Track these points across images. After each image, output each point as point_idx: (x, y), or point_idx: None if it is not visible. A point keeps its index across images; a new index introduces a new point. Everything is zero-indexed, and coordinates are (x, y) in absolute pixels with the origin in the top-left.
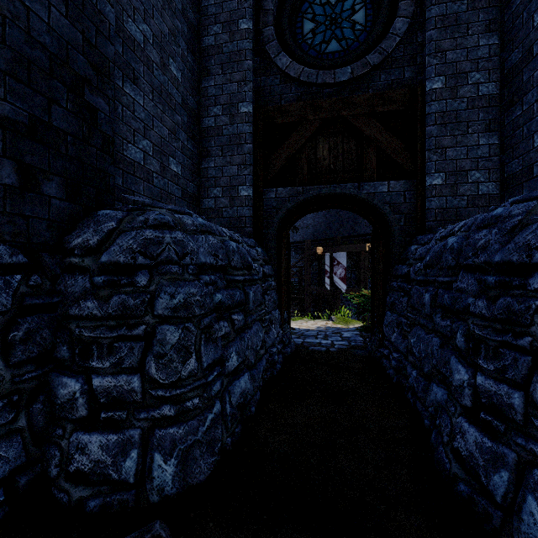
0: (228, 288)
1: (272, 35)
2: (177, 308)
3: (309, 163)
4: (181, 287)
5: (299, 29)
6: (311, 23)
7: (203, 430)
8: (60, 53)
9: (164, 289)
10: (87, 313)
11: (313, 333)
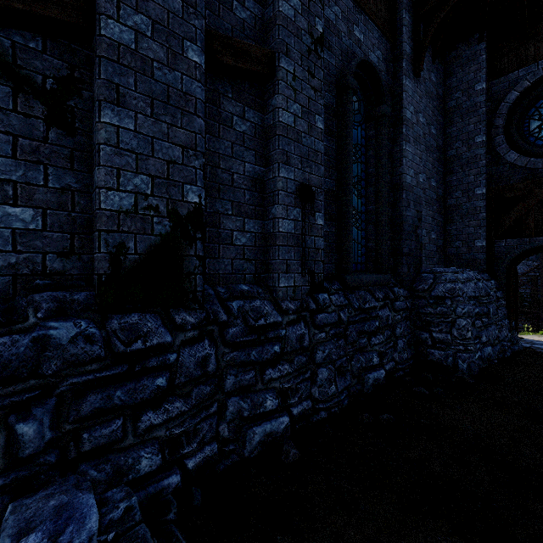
0: (480, 306)
1: (502, 141)
2: (464, 313)
3: (535, 221)
4: (465, 306)
5: (526, 127)
6: (537, 121)
7: (475, 358)
8: (412, 223)
9: (459, 306)
10: (428, 312)
11: (542, 342)
